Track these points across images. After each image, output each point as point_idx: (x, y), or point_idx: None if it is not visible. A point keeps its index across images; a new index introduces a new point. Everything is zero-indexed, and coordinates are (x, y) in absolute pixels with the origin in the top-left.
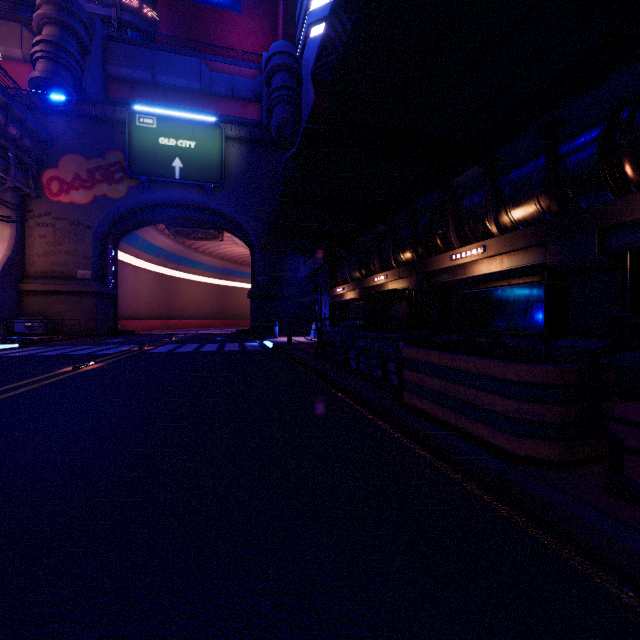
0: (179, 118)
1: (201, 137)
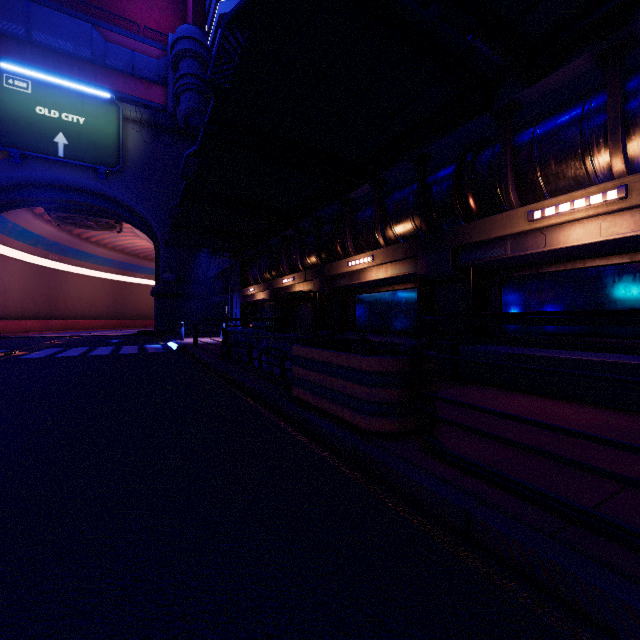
0: (63, 87)
1: (92, 113)
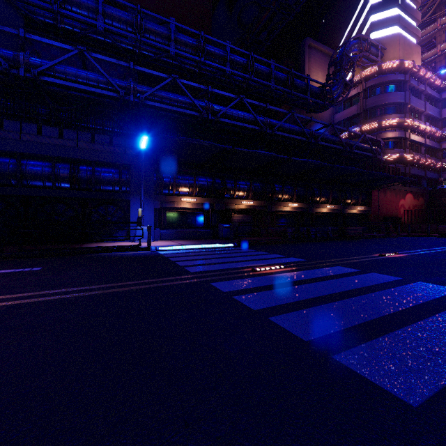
0: None
1: None
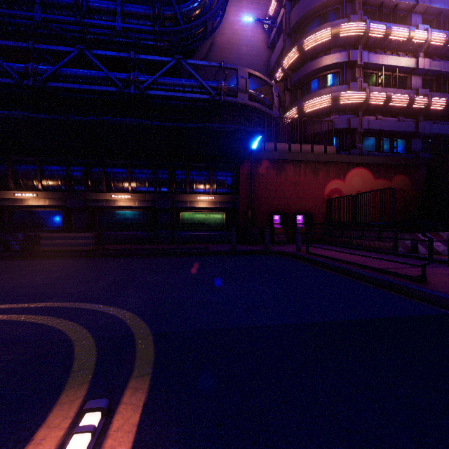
0: None
1: None
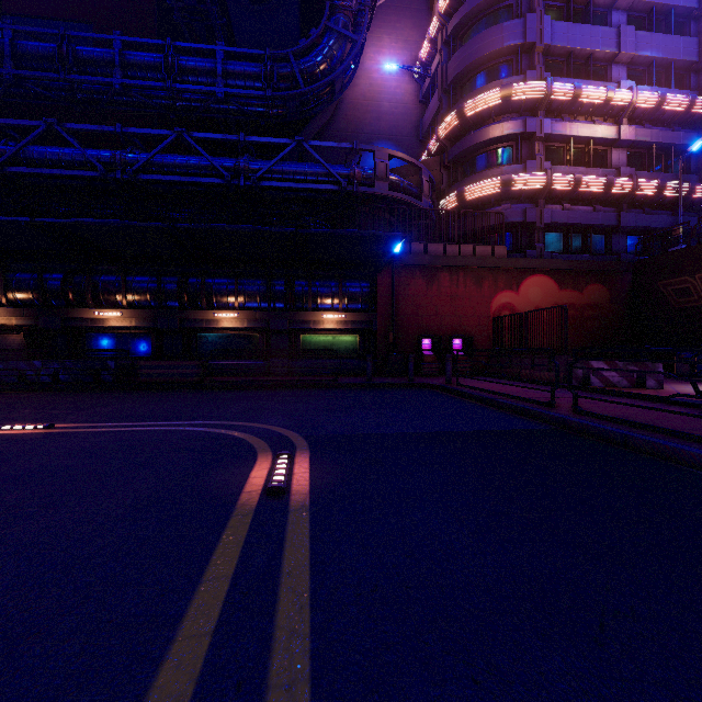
0: None
1: None
